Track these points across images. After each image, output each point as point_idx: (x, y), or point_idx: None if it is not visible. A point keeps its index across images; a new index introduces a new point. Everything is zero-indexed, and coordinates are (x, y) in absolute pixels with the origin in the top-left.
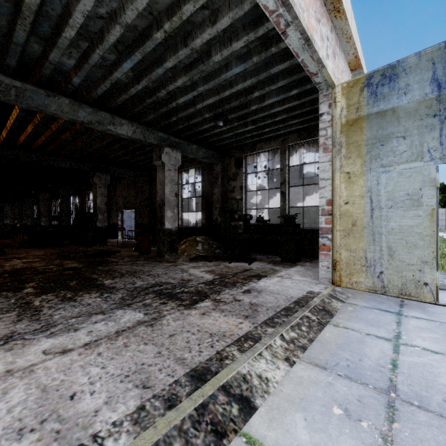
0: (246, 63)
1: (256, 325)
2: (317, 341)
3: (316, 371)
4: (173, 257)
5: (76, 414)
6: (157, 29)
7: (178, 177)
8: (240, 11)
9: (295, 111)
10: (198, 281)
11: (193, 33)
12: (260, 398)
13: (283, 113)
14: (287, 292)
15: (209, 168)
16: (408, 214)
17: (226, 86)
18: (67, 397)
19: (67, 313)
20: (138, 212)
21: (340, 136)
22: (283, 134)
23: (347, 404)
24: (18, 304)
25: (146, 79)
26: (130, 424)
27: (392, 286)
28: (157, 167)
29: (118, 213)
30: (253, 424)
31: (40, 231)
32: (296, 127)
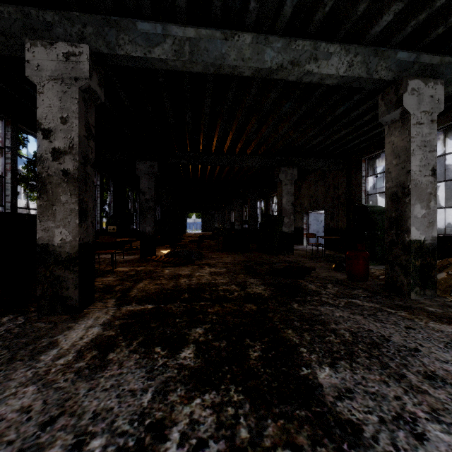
0: None
1: None
2: None
3: None
4: (427, 299)
5: None
6: None
7: None
8: None
9: None
10: None
11: None
12: None
13: None
14: None
15: None
16: None
17: None
18: None
19: None
20: (328, 214)
21: None
22: None
23: None
24: (142, 430)
25: None
26: None
27: None
28: (387, 126)
29: (303, 215)
30: None
31: (234, 234)
32: None
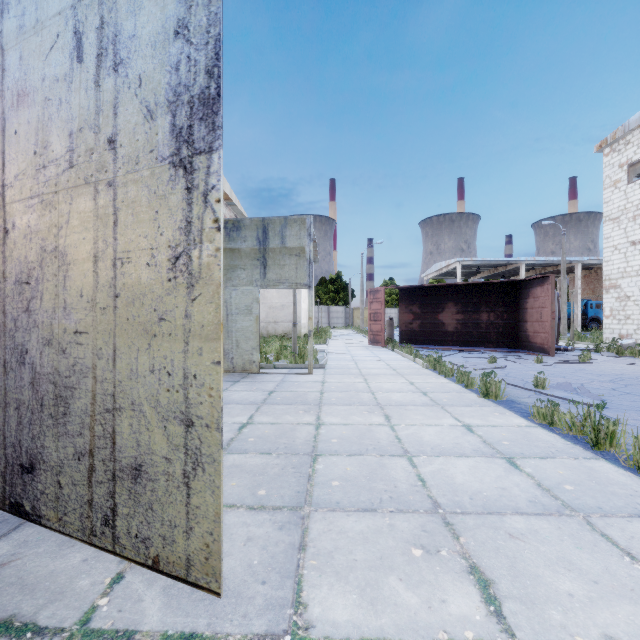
0: None
1: None
2: None
3: None
4: None
5: None
6: None
7: None
8: None
9: None
10: None
11: None
12: None
13: None
14: None
15: None
16: (246, 319)
17: None
18: None
19: None
20: None
21: None
22: None
23: None
24: None
25: None
26: None
27: (238, 366)
28: None
29: None
30: None
31: None
32: None
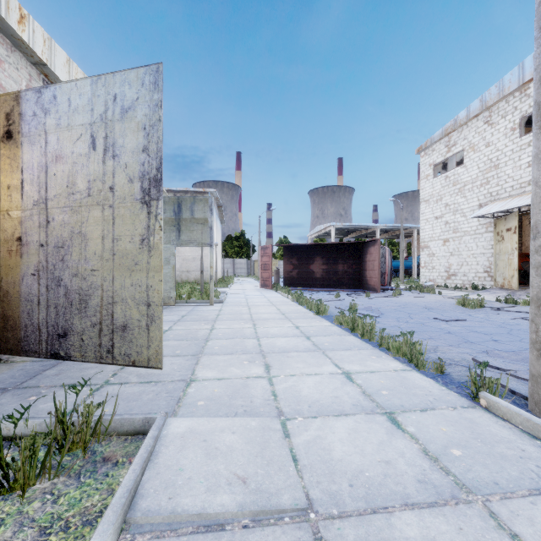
0: None
1: None
2: None
3: None
4: None
5: None
6: None
7: None
8: None
9: None
10: None
11: None
12: None
13: None
14: None
15: None
16: (166, 267)
17: None
18: None
19: None
20: None
21: None
22: None
23: None
24: None
25: None
26: None
27: None
28: None
29: None
30: None
31: None
32: None
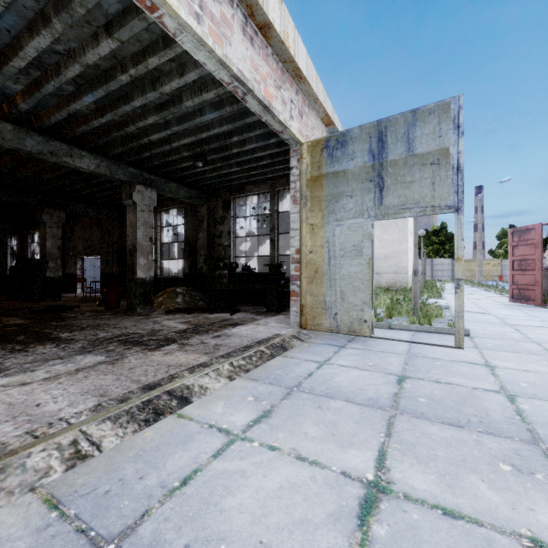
0: (219, 111)
1: (212, 358)
2: (262, 366)
3: (249, 382)
4: (147, 311)
5: (43, 412)
6: (121, 72)
7: (156, 218)
8: (205, 70)
9: (279, 157)
10: (170, 330)
11: (161, 79)
12: (197, 397)
13: (267, 158)
14: (255, 335)
15: (193, 210)
16: (354, 262)
17: (203, 128)
18: (33, 406)
19: (19, 360)
20: (104, 260)
21: (306, 191)
22: (273, 178)
23: (259, 395)
24: None
25: (111, 113)
26: (89, 412)
27: (343, 325)
28: (128, 207)
29: (77, 260)
30: (186, 409)
31: None
32: (283, 172)
